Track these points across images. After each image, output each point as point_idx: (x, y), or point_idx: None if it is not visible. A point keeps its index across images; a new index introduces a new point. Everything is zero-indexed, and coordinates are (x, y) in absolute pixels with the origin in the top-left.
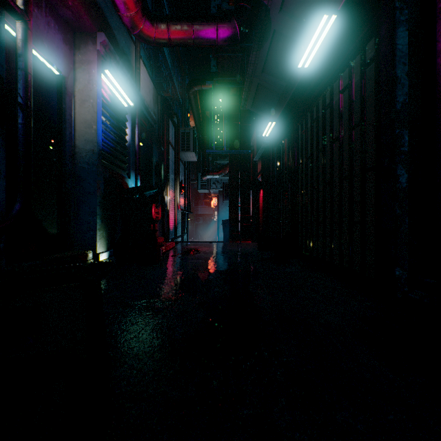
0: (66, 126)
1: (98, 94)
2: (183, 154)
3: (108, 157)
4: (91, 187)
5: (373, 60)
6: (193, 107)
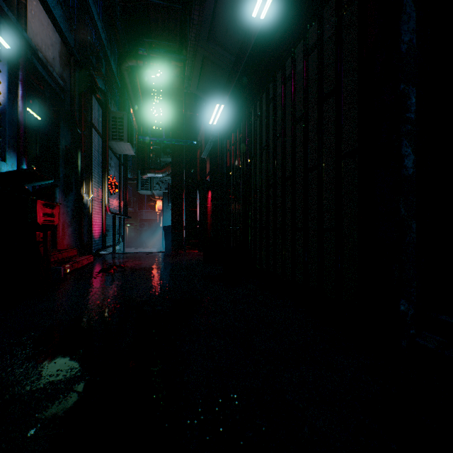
0: None
1: None
2: (115, 145)
3: None
4: None
5: None
6: (128, 89)
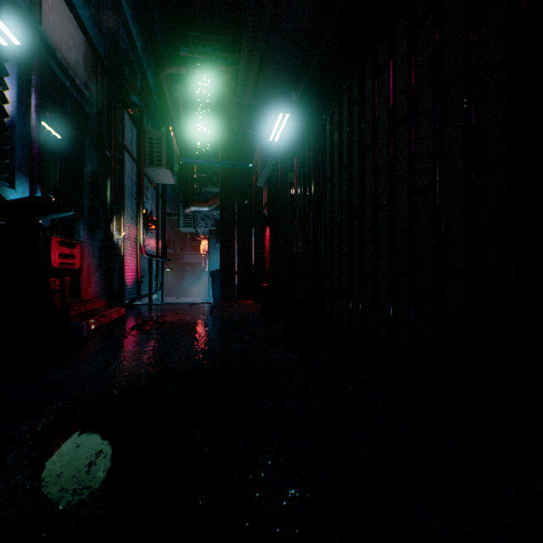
0: None
1: None
2: (152, 172)
3: None
4: None
5: None
6: (168, 103)
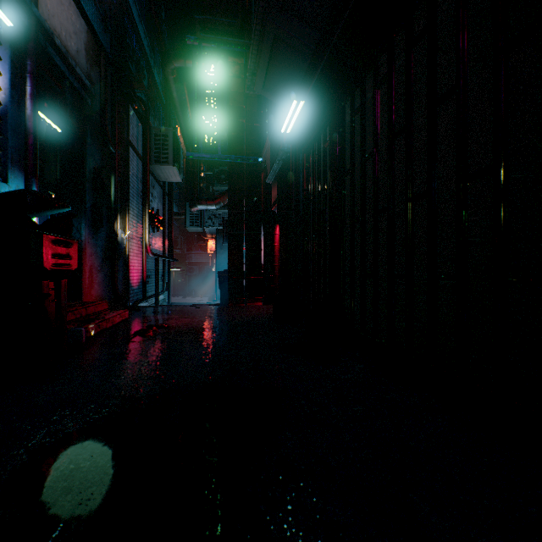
0: None
1: None
2: (158, 169)
3: None
4: None
5: None
6: (174, 99)
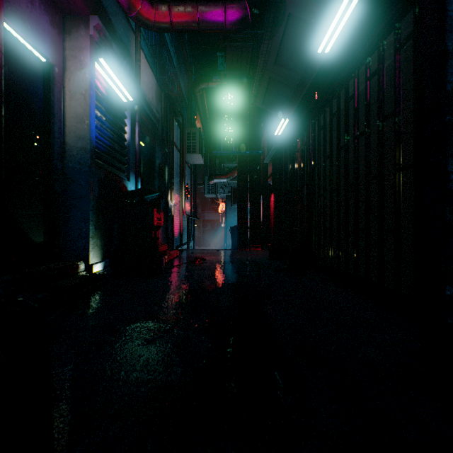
0: (54, 120)
1: (91, 84)
2: (189, 157)
3: (104, 156)
4: (83, 190)
5: (411, 36)
6: (199, 107)
